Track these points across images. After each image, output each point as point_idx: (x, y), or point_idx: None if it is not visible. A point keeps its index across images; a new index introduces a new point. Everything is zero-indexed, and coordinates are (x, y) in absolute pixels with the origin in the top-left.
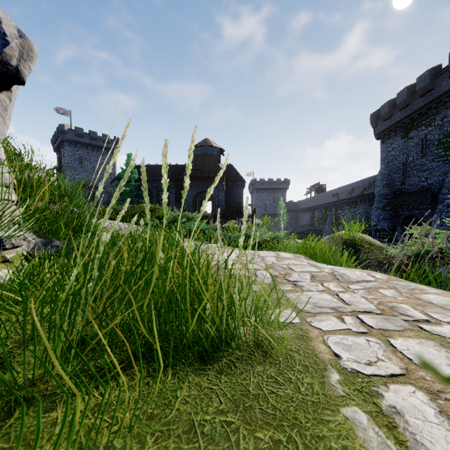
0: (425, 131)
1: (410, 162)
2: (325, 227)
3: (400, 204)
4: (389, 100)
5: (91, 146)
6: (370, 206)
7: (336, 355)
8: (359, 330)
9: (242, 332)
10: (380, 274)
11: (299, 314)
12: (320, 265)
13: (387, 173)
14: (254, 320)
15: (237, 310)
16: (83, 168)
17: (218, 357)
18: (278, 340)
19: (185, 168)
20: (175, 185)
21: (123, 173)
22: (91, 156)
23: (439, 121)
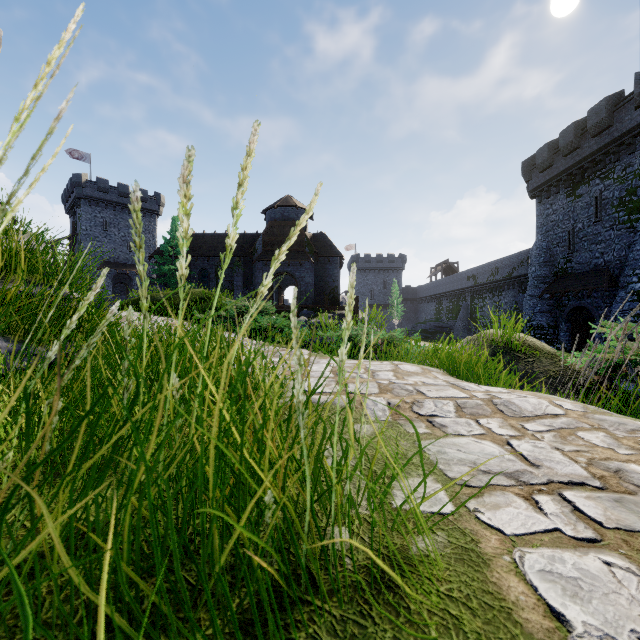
0: (600, 185)
1: (578, 230)
2: (458, 323)
3: (564, 291)
4: (549, 142)
5: (121, 206)
6: (522, 293)
7: (556, 615)
8: (579, 532)
9: (343, 543)
10: (568, 402)
11: (451, 491)
12: (467, 385)
13: (546, 246)
14: (366, 509)
15: (332, 505)
16: (108, 237)
17: (287, 627)
18: (420, 566)
19: (256, 238)
20: (242, 263)
21: (166, 244)
22: (120, 220)
23: (620, 172)
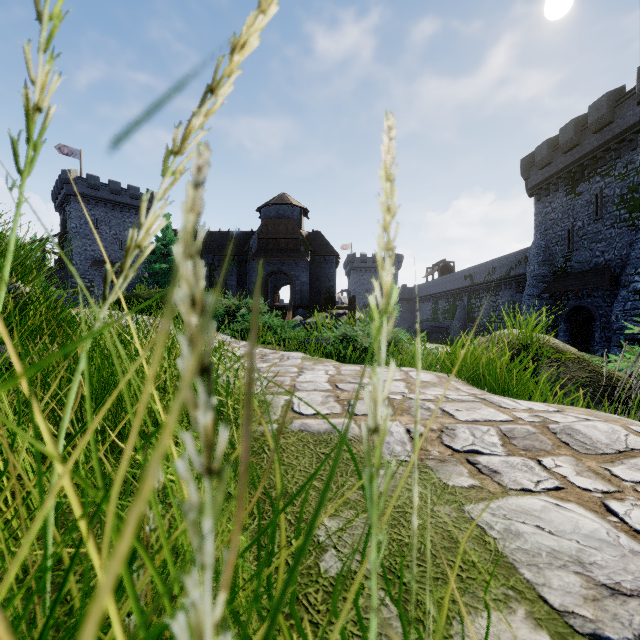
0: (601, 183)
1: (578, 228)
2: (454, 323)
3: (564, 290)
4: (548, 139)
5: (112, 203)
6: (519, 293)
7: None
8: None
9: None
10: None
11: None
12: (502, 401)
13: (545, 245)
14: None
15: None
16: (99, 235)
17: None
18: None
19: (251, 236)
20: (236, 262)
21: (158, 242)
22: (111, 218)
23: (621, 169)
